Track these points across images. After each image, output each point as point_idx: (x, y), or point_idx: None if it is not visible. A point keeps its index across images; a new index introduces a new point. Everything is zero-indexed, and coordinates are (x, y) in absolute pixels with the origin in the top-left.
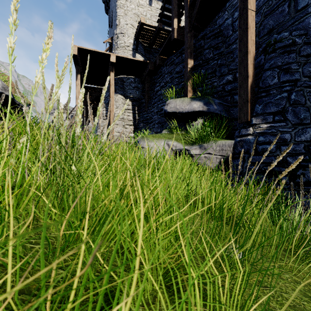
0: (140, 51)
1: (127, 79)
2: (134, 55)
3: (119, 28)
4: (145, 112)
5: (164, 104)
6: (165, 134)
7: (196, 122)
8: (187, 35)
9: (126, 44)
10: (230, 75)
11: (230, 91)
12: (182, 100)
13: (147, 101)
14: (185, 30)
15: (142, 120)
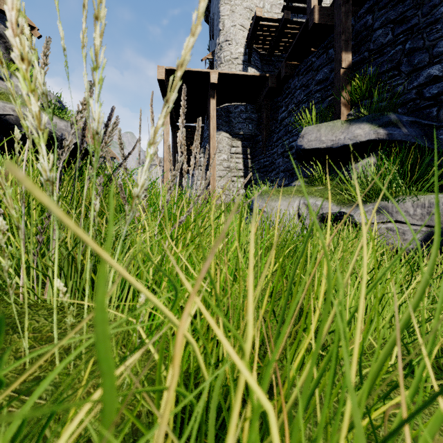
0: (255, 63)
1: (234, 108)
2: (246, 70)
3: (223, 34)
4: (262, 155)
5: (294, 139)
6: (300, 188)
7: (360, 163)
8: (339, 11)
9: (233, 56)
10: (436, 66)
11: (436, 96)
12: (332, 126)
13: (265, 138)
14: (336, 3)
15: (258, 168)
